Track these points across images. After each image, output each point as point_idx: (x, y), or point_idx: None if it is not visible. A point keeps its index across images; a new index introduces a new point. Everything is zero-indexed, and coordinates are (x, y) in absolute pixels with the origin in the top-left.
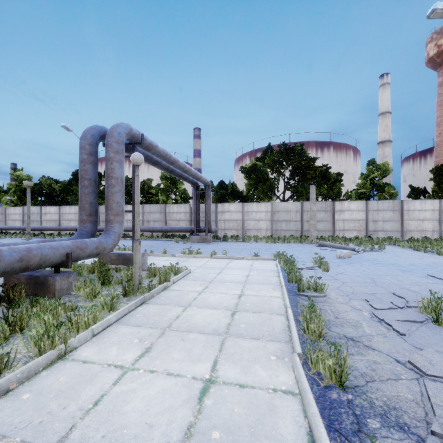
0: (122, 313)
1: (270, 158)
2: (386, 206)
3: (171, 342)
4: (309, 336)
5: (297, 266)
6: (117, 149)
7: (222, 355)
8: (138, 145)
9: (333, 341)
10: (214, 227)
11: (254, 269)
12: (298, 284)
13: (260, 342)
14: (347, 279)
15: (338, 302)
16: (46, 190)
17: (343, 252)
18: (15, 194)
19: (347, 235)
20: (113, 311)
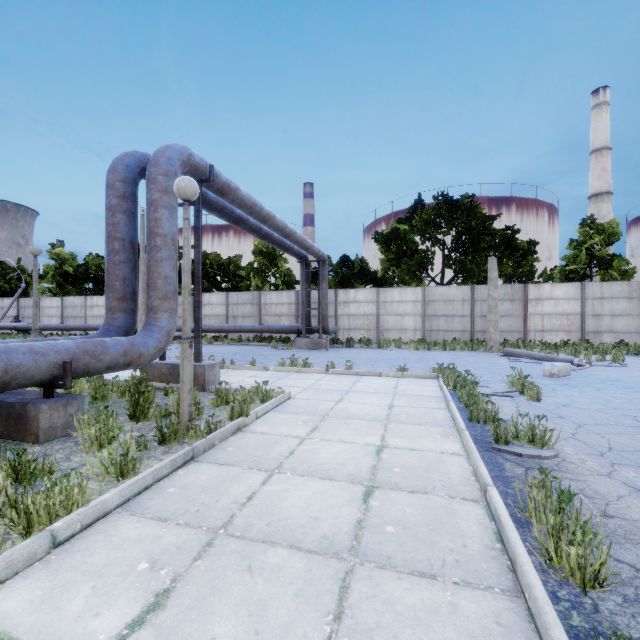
0: (139, 486)
1: (420, 218)
2: (617, 291)
3: (220, 577)
4: (562, 575)
5: (477, 389)
6: (165, 187)
7: (343, 635)
8: (206, 184)
9: (636, 598)
10: (333, 325)
11: (401, 394)
12: (496, 427)
13: (439, 591)
14: (583, 418)
15: (589, 470)
16: (94, 273)
17: (557, 366)
18: (54, 280)
19: (548, 339)
20: (128, 478)
